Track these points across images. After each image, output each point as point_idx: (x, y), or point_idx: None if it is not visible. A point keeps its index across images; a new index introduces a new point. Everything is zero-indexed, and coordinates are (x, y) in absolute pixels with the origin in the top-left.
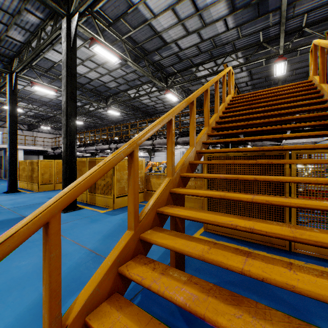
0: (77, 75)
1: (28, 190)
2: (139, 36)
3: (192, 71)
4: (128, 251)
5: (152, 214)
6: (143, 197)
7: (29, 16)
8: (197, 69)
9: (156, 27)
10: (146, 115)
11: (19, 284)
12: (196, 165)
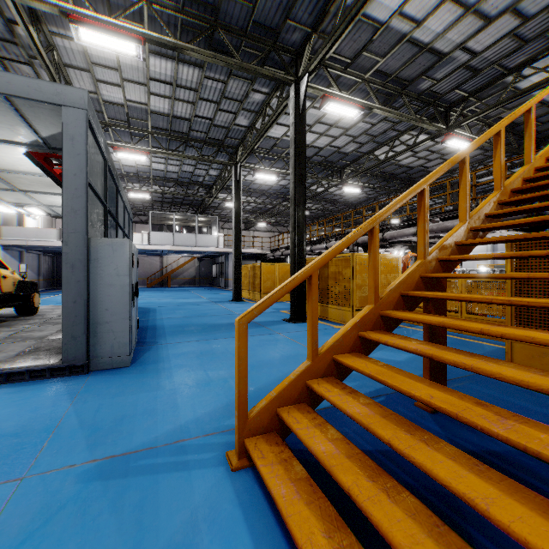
0: None
1: (251, 300)
2: (392, 63)
3: (506, 83)
4: (368, 322)
5: (395, 296)
6: None
7: (255, 96)
8: (518, 77)
9: (422, 39)
10: (409, 184)
11: (267, 365)
12: (470, 248)
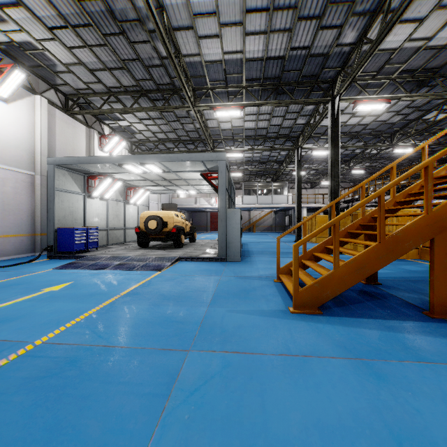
0: (350, 127)
1: (309, 242)
2: (415, 63)
3: None
4: (329, 242)
5: (344, 232)
6: (417, 255)
7: (308, 107)
8: None
9: (437, 44)
10: None
11: None
12: (396, 210)
